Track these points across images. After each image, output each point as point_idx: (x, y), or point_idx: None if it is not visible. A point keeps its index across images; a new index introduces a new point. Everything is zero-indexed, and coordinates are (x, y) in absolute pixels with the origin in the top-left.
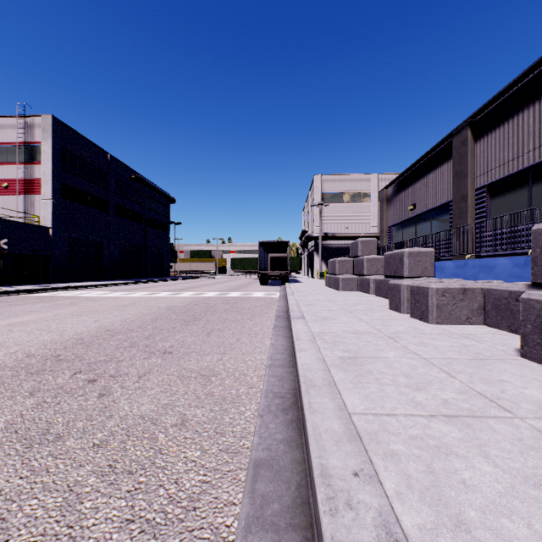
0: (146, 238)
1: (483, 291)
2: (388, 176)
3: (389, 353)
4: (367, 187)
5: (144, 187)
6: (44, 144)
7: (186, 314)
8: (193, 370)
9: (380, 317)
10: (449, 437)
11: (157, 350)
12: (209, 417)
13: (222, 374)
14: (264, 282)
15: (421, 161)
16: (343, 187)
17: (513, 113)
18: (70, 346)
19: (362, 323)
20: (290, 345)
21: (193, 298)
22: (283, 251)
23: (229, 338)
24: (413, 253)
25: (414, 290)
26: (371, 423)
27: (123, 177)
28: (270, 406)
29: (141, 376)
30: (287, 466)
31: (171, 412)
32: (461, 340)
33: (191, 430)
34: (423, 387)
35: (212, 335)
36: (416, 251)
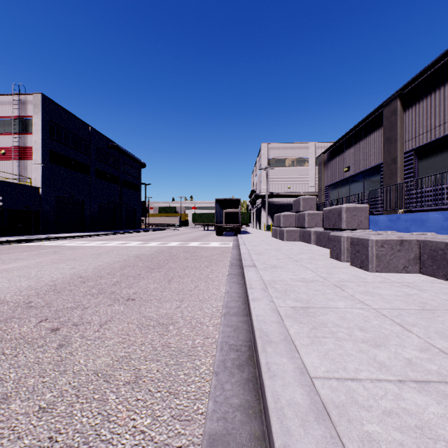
0: (122, 196)
1: (418, 243)
2: (323, 144)
3: (338, 303)
4: (306, 154)
5: (119, 154)
6: (35, 117)
7: (152, 262)
8: (152, 318)
9: (323, 265)
10: (428, 413)
11: (121, 296)
12: (164, 373)
13: (179, 323)
14: (220, 233)
15: (354, 129)
16: (286, 154)
17: (440, 85)
18: (43, 293)
19: (308, 271)
20: (243, 293)
21: (159, 247)
22: (235, 208)
23: (187, 285)
24: (350, 208)
25: (354, 242)
26: (336, 392)
27: (102, 145)
28: (225, 362)
29: (103, 324)
30: (245, 444)
31: (126, 367)
32: (404, 289)
33: (144, 390)
34: (381, 343)
35: (173, 282)
36: (352, 206)
